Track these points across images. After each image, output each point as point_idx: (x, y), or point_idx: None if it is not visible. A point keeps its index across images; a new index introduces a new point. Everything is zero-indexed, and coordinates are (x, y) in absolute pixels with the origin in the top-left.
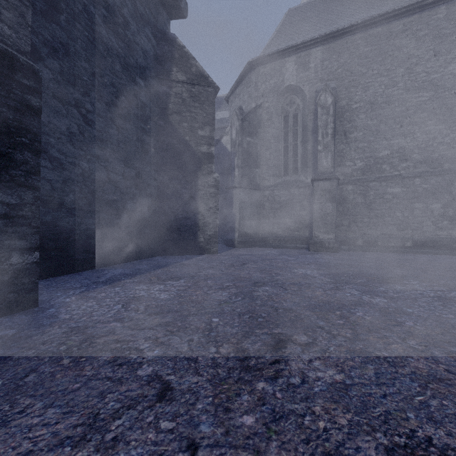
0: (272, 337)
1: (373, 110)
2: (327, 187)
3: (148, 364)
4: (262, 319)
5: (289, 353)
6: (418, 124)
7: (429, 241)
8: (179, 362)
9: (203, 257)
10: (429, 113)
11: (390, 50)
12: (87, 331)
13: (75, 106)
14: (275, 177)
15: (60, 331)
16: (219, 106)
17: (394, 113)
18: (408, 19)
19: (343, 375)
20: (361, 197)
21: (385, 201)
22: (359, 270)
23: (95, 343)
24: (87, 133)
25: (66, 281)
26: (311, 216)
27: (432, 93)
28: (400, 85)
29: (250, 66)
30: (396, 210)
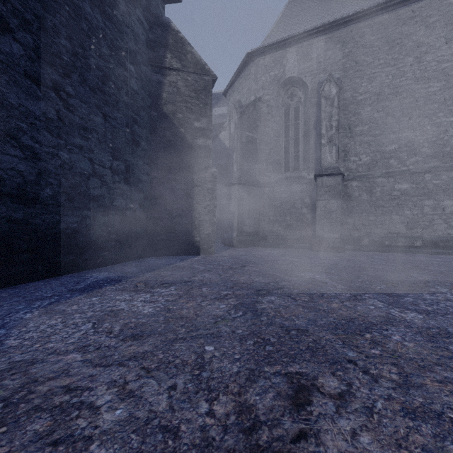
0: (288, 380)
1: (380, 101)
2: (331, 182)
3: (100, 441)
4: (271, 347)
5: (318, 416)
6: (428, 116)
7: (441, 241)
8: (149, 436)
9: (199, 258)
10: (440, 104)
11: (397, 38)
12: (32, 369)
13: (52, 88)
14: (275, 173)
15: None
16: (217, 102)
17: (402, 105)
18: (417, 5)
19: None
20: (367, 193)
21: (393, 198)
22: (373, 274)
23: (34, 394)
24: (68, 120)
25: (38, 288)
26: (313, 214)
27: (443, 83)
28: (408, 75)
29: (249, 57)
30: (404, 208)
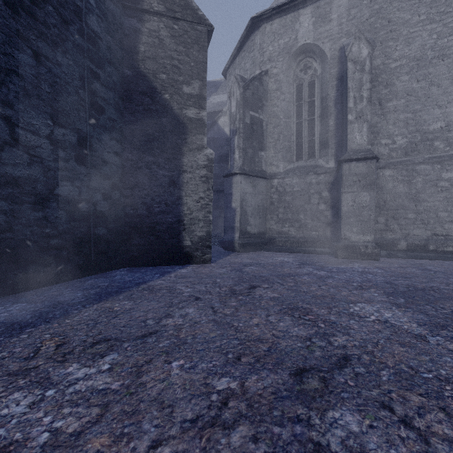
0: None
1: (420, 68)
2: (362, 169)
3: None
4: None
5: None
6: None
7: None
8: None
9: (188, 270)
10: None
11: None
12: None
13: None
14: (285, 162)
15: None
16: (216, 90)
17: (451, 71)
18: None
19: None
20: (404, 184)
21: (439, 190)
22: None
23: None
24: None
25: None
26: (333, 212)
27: None
28: None
29: (253, 24)
30: None
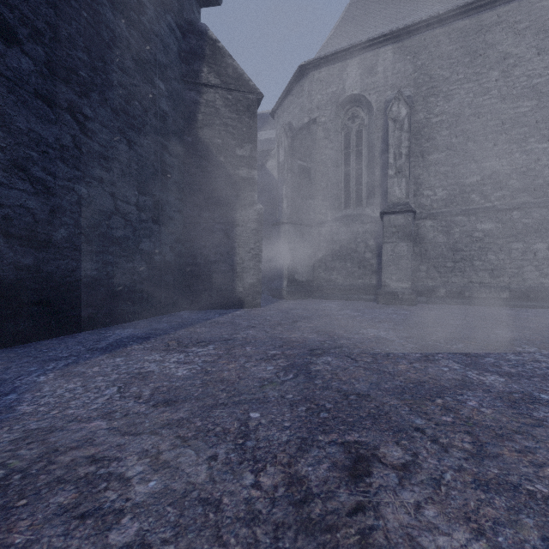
0: (345, 450)
1: (459, 124)
2: (400, 222)
3: (133, 514)
4: (326, 414)
5: (378, 488)
6: (517, 142)
7: (532, 292)
8: (188, 509)
9: (242, 312)
10: (531, 128)
11: (480, 48)
12: (51, 438)
13: (68, 110)
14: (333, 210)
15: (6, 438)
16: (263, 124)
17: (485, 128)
18: (504, 8)
19: (484, 543)
20: (443, 235)
21: (474, 240)
22: (449, 330)
23: (55, 465)
24: (86, 147)
25: (52, 347)
26: (379, 260)
27: (534, 102)
28: (493, 92)
29: (302, 71)
30: (488, 252)
